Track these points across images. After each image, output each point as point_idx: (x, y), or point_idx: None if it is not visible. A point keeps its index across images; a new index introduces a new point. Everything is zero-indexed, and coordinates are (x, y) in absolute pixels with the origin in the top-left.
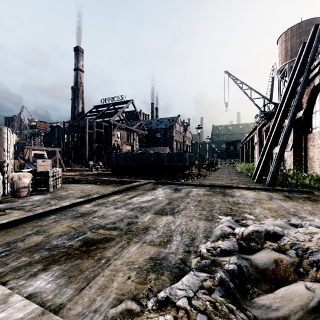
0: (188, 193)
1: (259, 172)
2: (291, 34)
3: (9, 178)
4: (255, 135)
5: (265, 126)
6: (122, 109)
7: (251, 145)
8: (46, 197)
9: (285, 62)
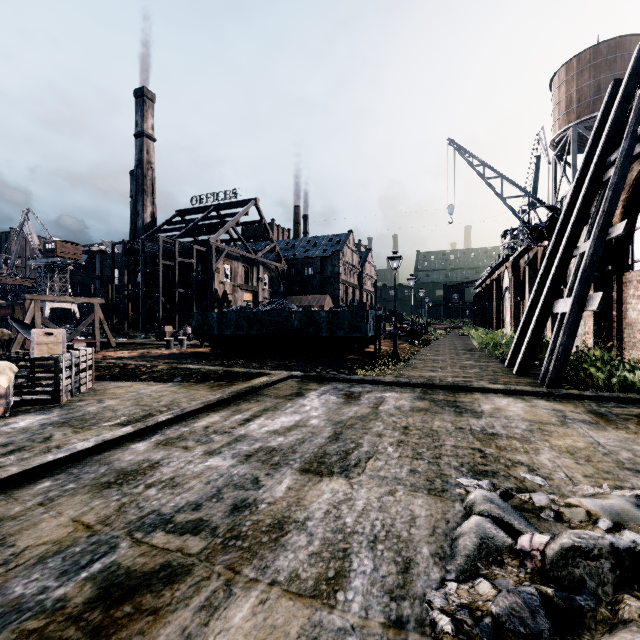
0: (376, 406)
1: (524, 352)
2: (579, 68)
3: None
4: (506, 272)
5: (526, 255)
6: (235, 218)
7: (497, 293)
8: (48, 421)
9: (566, 124)
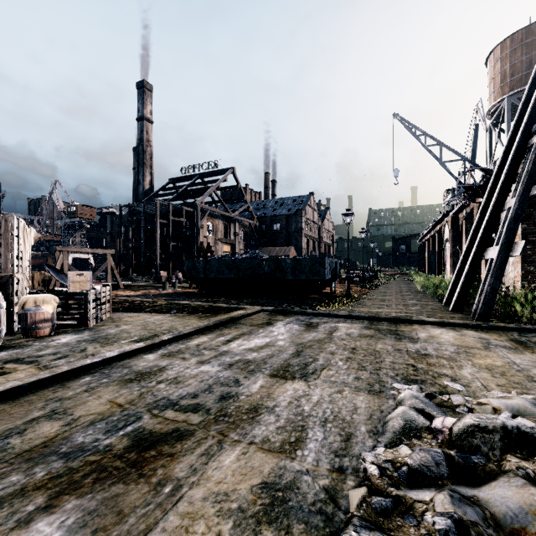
0: (331, 333)
1: (458, 292)
2: (512, 47)
3: (19, 304)
4: (446, 225)
5: (464, 210)
6: (216, 184)
7: (439, 244)
8: (82, 339)
9: (500, 96)
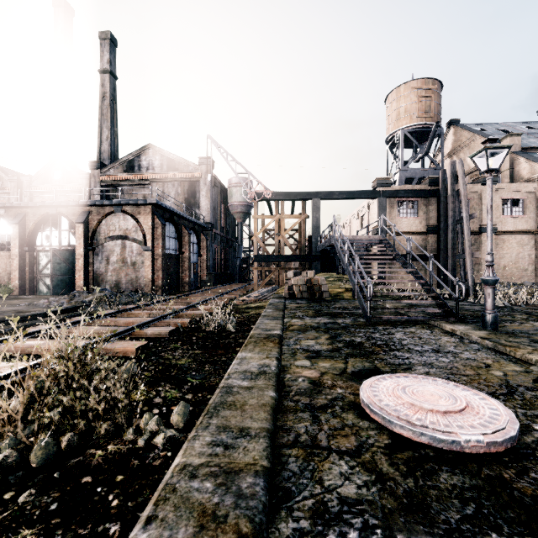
0: None
1: None
2: None
3: None
4: None
5: None
6: None
7: None
8: None
9: None
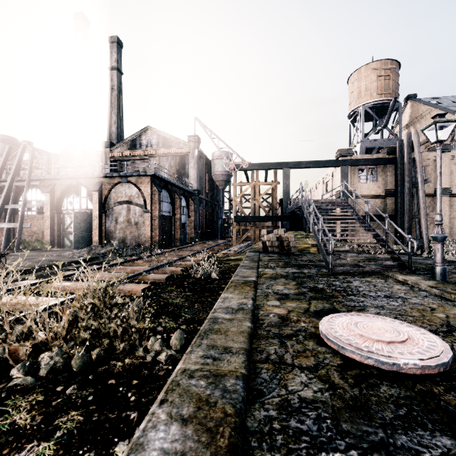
0: None
1: None
2: None
3: None
4: None
5: None
6: None
7: None
8: None
9: None
